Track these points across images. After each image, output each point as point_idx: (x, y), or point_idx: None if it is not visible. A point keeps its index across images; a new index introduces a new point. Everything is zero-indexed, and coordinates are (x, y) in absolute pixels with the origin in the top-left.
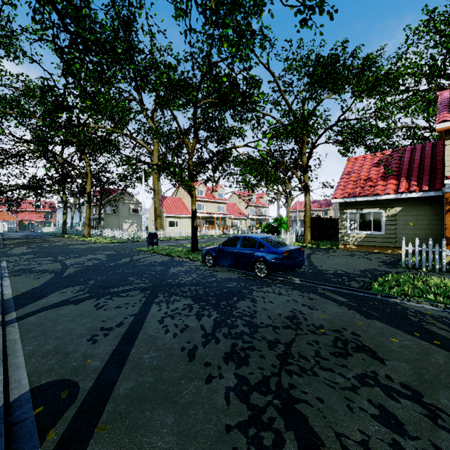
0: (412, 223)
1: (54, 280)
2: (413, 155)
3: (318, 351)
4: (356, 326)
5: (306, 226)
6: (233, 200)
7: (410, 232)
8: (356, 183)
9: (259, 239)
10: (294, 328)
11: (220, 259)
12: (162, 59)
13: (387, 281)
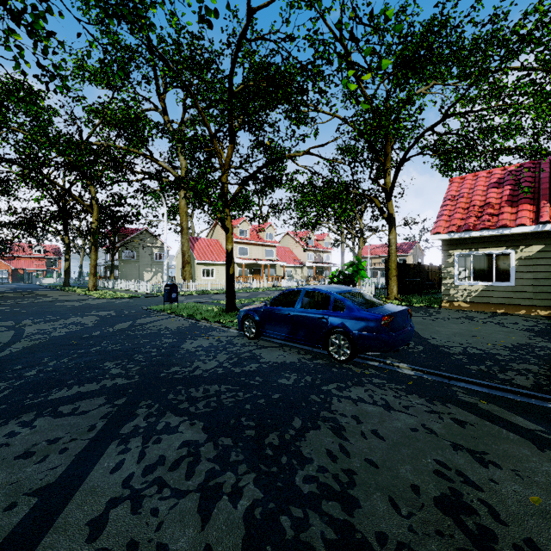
0: None
1: None
2: None
3: None
4: None
5: (391, 275)
6: (286, 242)
7: None
8: (467, 211)
9: (334, 294)
10: None
11: (267, 327)
12: None
13: None
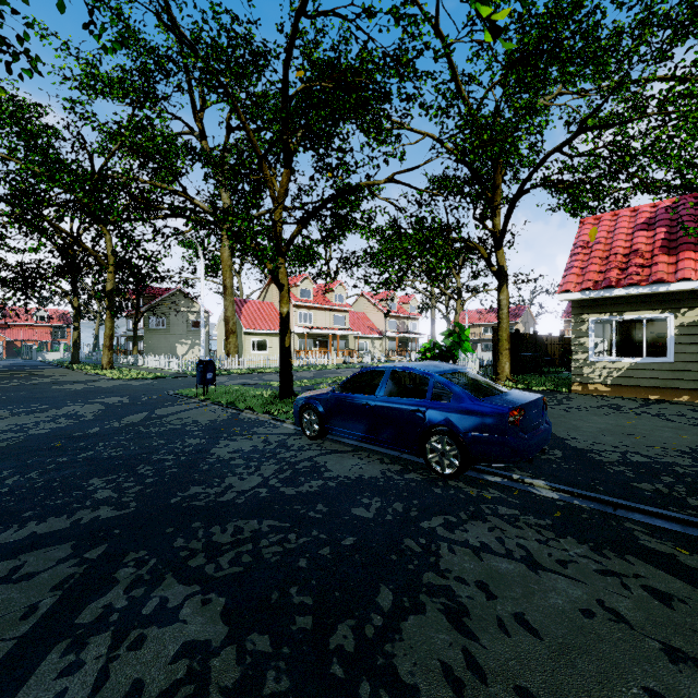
0: None
1: None
2: None
3: None
4: None
5: (502, 348)
6: (361, 306)
7: None
8: (606, 261)
9: (434, 375)
10: None
11: (336, 423)
12: None
13: None
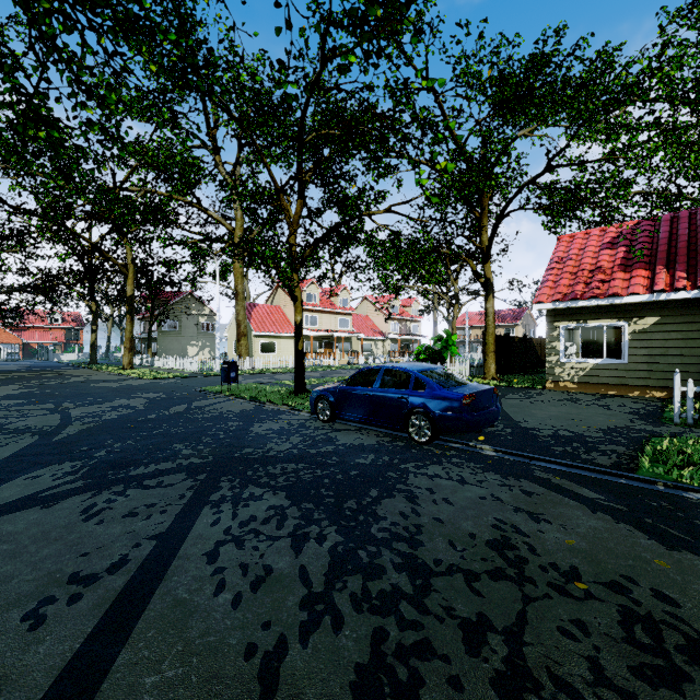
0: (677, 344)
1: (31, 450)
2: (674, 227)
3: (595, 660)
4: (653, 571)
5: (489, 351)
6: (364, 309)
7: (674, 360)
8: (575, 276)
9: (415, 372)
10: (513, 576)
11: (343, 409)
12: (238, 45)
13: (663, 453)
